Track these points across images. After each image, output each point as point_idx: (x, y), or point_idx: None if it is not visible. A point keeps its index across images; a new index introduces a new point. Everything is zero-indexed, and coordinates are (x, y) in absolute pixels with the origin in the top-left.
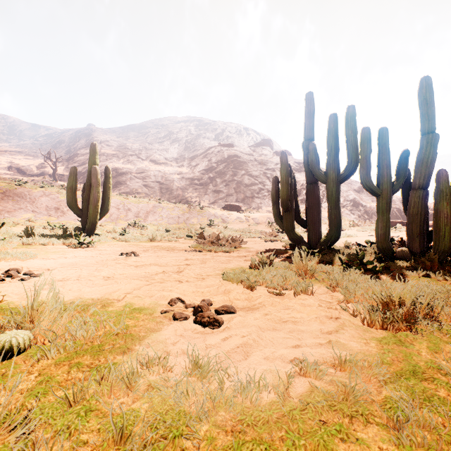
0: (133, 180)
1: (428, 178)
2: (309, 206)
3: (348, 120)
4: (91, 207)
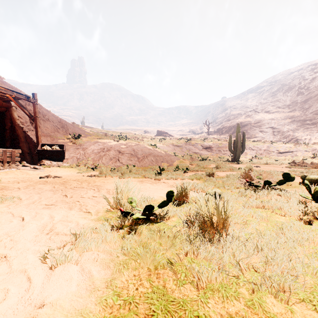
0: (252, 128)
1: None
2: None
3: None
4: (238, 150)
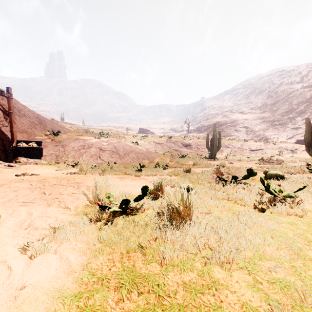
0: (228, 127)
1: None
2: None
3: None
4: (214, 147)
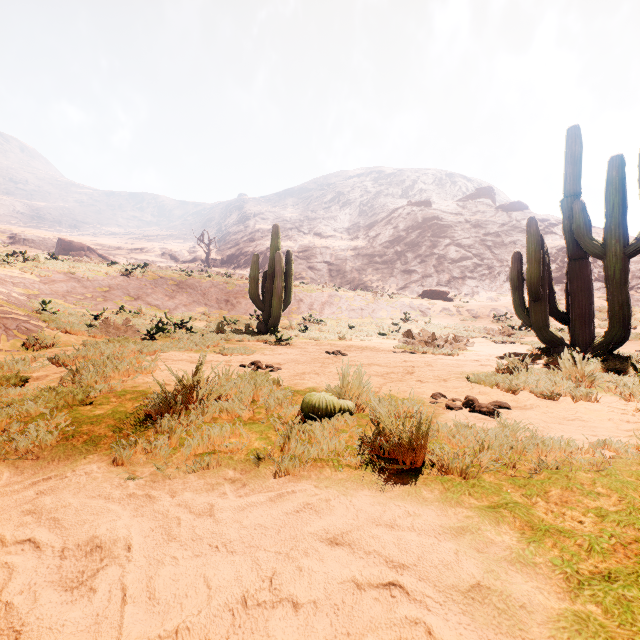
0: (295, 261)
1: None
2: (573, 292)
3: None
4: (275, 299)
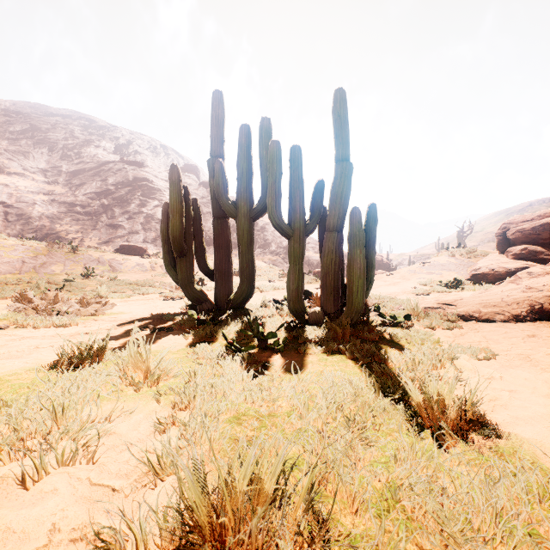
0: None
1: (343, 218)
2: (216, 249)
3: (262, 136)
4: None
